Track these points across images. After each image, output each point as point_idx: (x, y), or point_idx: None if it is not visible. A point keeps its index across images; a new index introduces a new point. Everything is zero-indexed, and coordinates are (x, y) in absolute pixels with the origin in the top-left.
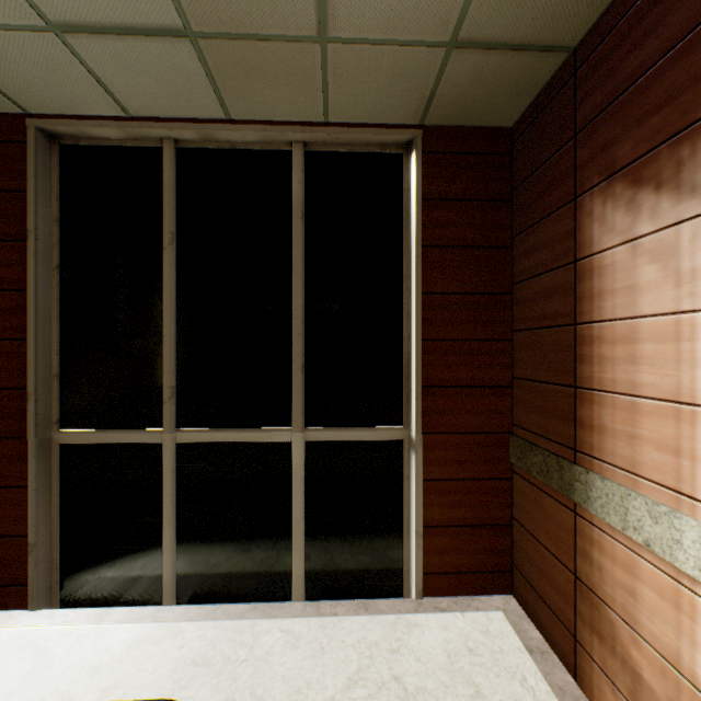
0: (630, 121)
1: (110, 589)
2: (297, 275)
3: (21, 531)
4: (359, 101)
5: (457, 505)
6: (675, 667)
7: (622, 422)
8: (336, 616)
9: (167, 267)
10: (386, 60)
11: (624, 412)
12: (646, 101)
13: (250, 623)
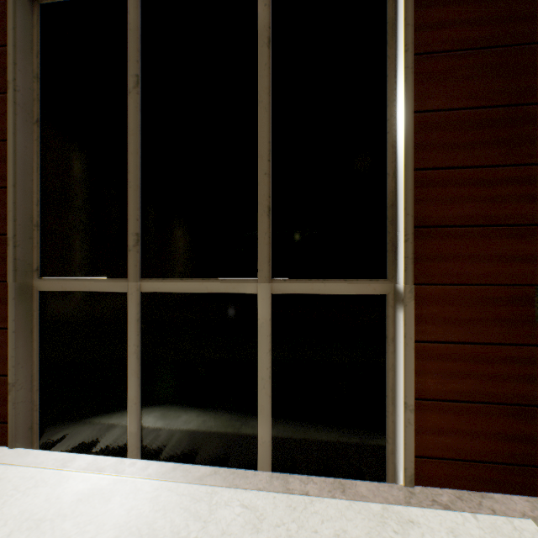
0: None
1: (81, 435)
2: (262, 108)
3: (3, 371)
4: None
5: (459, 375)
6: None
7: None
8: (307, 495)
9: (131, 112)
10: None
11: None
12: None
13: (208, 491)
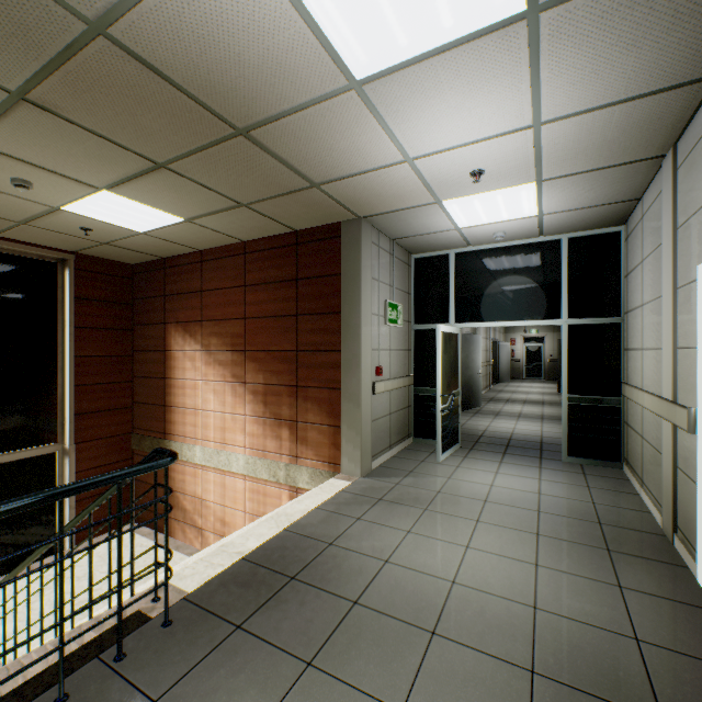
0: (184, 306)
1: None
2: None
3: None
4: (32, 237)
5: None
6: (195, 497)
7: (182, 418)
8: None
9: None
10: (63, 236)
11: (182, 414)
12: (189, 303)
13: None
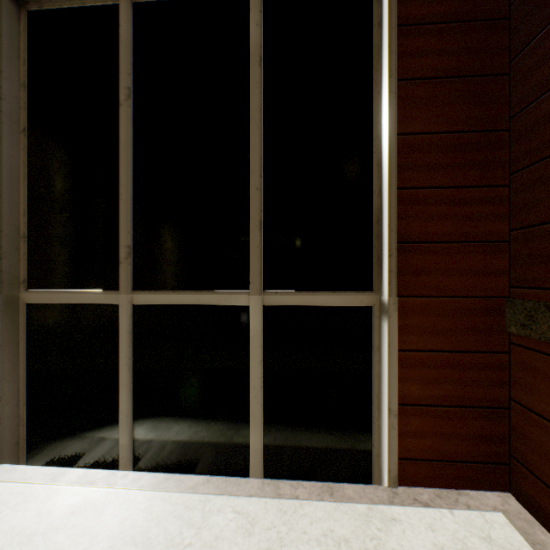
0: None
1: (71, 449)
2: (254, 125)
3: None
4: None
5: (439, 381)
6: None
7: None
8: (297, 499)
9: (123, 124)
10: None
11: None
12: None
13: (201, 499)
